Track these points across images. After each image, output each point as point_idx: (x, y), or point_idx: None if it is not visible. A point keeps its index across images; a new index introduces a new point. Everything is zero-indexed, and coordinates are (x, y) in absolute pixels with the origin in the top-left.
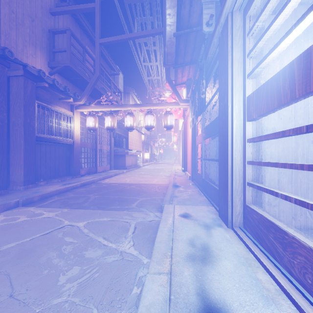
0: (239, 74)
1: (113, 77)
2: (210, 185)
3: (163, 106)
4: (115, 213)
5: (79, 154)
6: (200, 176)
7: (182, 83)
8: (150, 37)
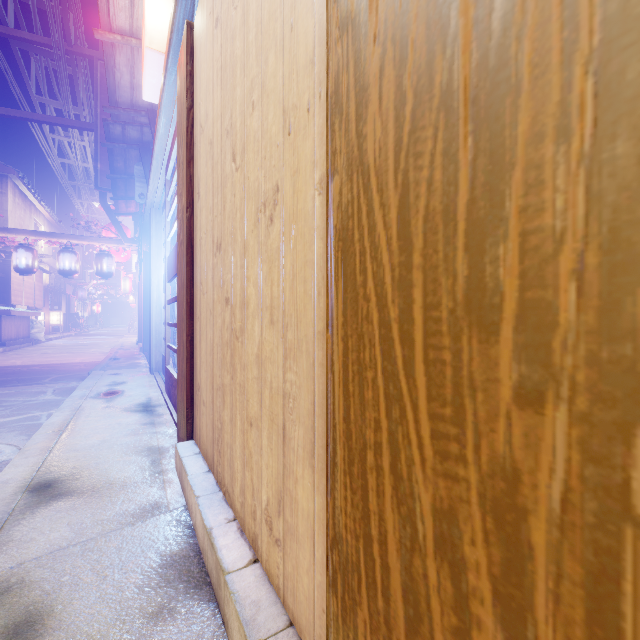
0: (159, 257)
1: None
2: None
3: (94, 243)
4: (20, 388)
5: None
6: None
7: (128, 213)
8: (69, 108)
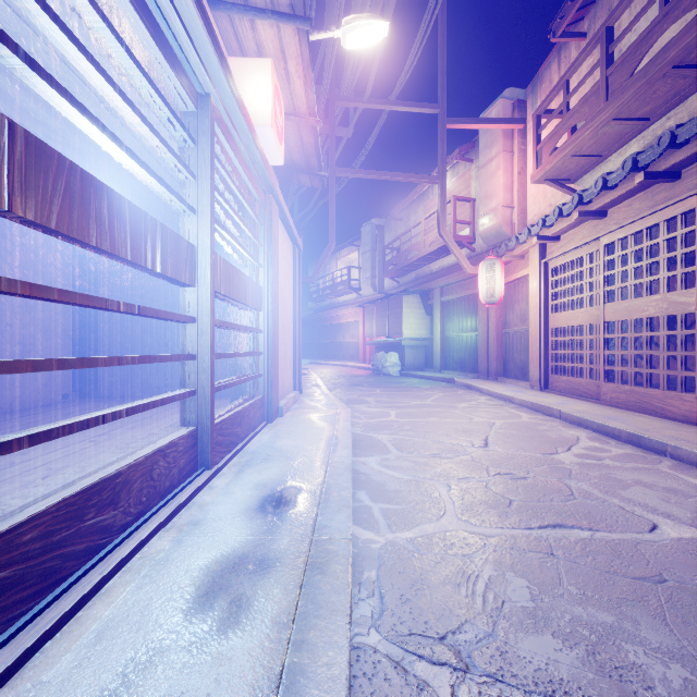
0: None
1: None
2: None
3: None
4: None
5: None
6: None
7: None
8: None
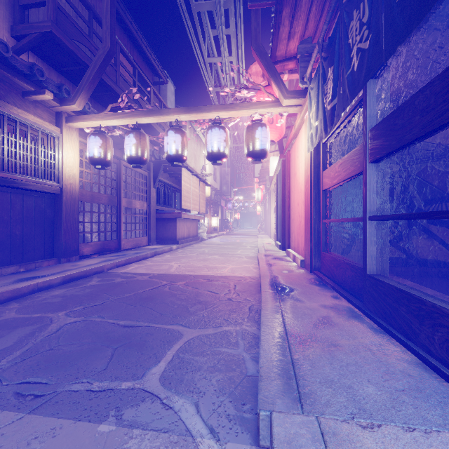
0: None
1: (157, 88)
2: (442, 313)
3: (245, 110)
4: None
5: (76, 214)
6: (343, 263)
7: (286, 58)
8: None
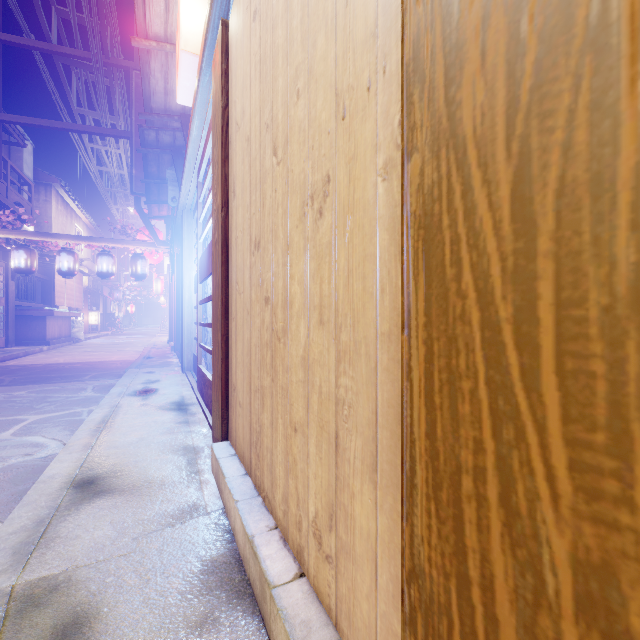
0: (191, 258)
1: (6, 146)
2: None
3: (129, 246)
4: (63, 384)
5: None
6: None
7: (160, 216)
8: (107, 118)
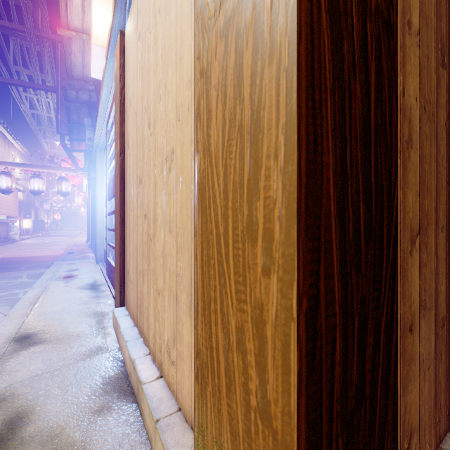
0: (102, 182)
1: None
2: None
3: (56, 171)
4: (3, 273)
5: None
6: None
7: (80, 150)
8: (38, 75)
